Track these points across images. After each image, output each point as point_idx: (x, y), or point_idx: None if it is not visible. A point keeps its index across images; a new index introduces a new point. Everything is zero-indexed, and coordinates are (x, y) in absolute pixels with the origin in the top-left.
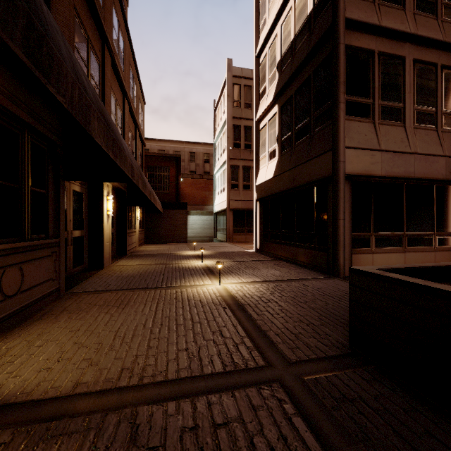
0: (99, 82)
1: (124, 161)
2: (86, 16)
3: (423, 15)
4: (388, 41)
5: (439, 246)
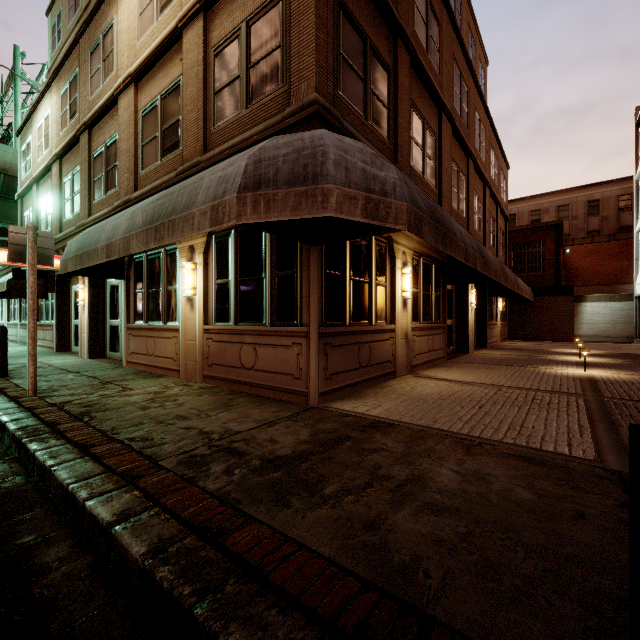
0: (464, 195)
1: (490, 271)
2: (456, 153)
3: None
4: None
5: None
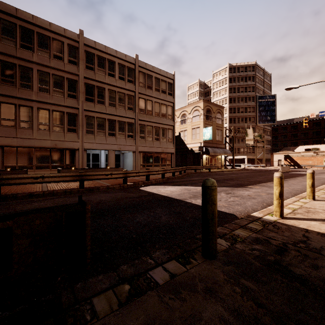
0: None
1: None
2: None
3: (43, 93)
4: (24, 101)
5: (53, 169)
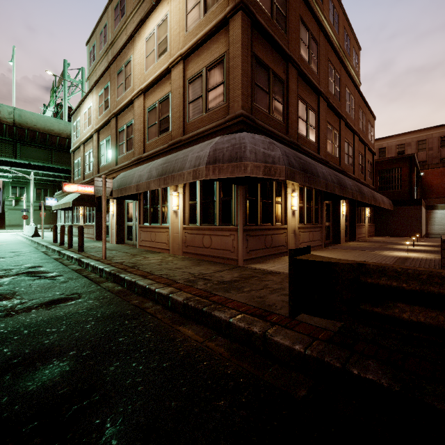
0: (337, 143)
1: (347, 193)
2: (331, 118)
3: None
4: None
5: None
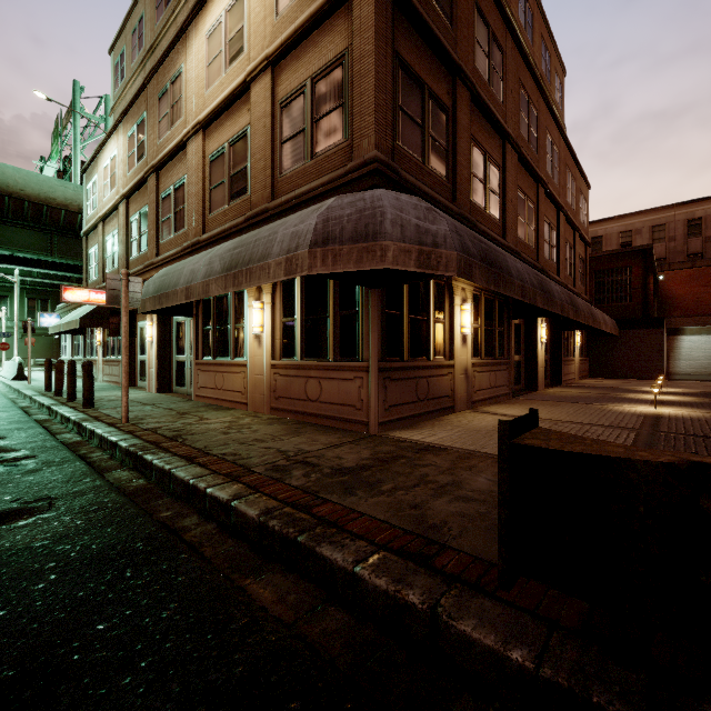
0: (533, 224)
1: (554, 306)
2: (524, 180)
3: None
4: None
5: None
